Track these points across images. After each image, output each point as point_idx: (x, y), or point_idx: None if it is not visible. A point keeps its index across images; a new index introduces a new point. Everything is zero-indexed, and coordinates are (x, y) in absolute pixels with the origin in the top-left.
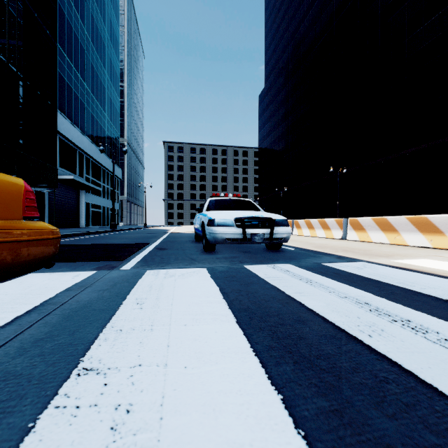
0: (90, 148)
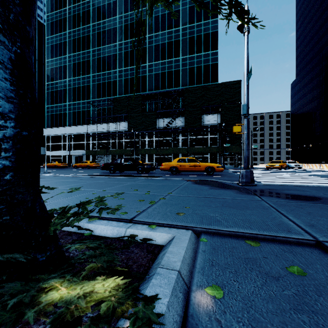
0: None
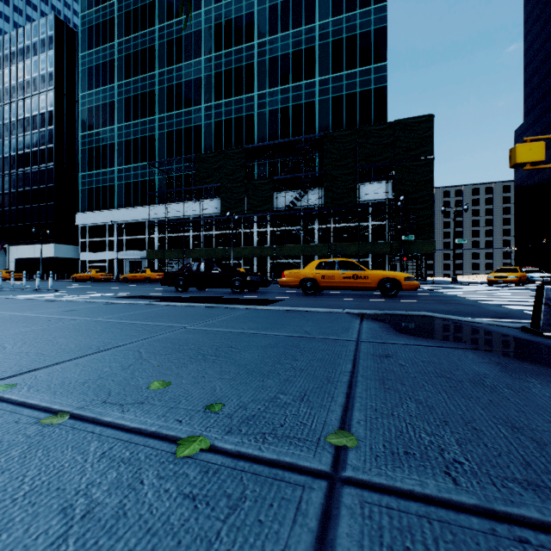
0: None
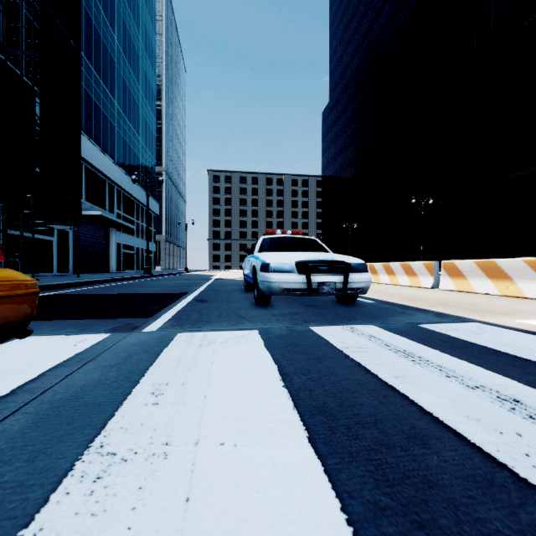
0: (122, 179)
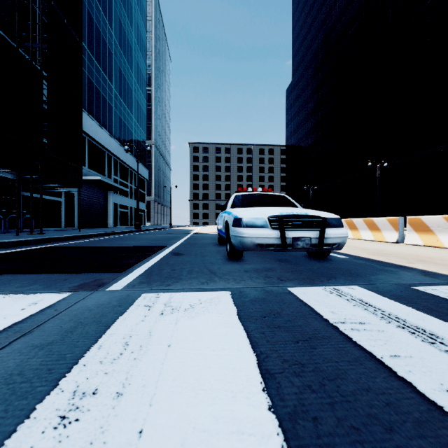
0: (118, 150)
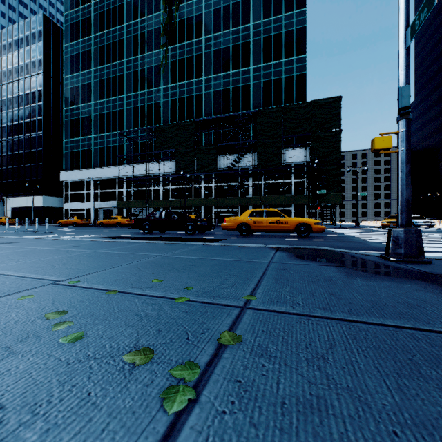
0: None
